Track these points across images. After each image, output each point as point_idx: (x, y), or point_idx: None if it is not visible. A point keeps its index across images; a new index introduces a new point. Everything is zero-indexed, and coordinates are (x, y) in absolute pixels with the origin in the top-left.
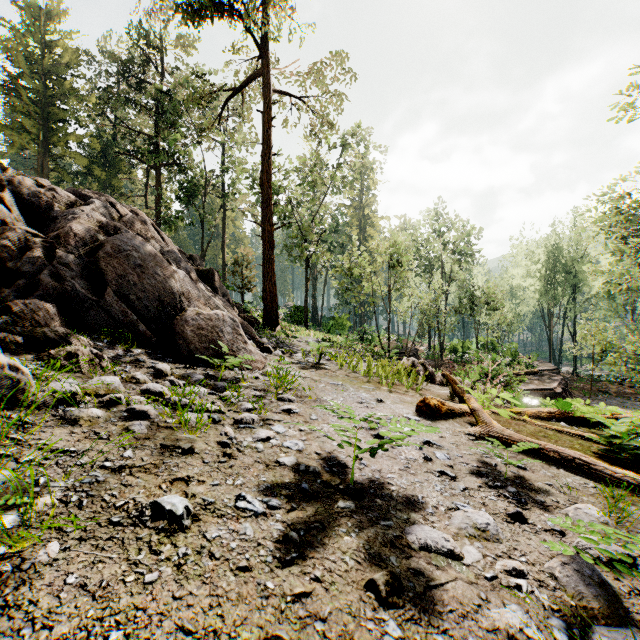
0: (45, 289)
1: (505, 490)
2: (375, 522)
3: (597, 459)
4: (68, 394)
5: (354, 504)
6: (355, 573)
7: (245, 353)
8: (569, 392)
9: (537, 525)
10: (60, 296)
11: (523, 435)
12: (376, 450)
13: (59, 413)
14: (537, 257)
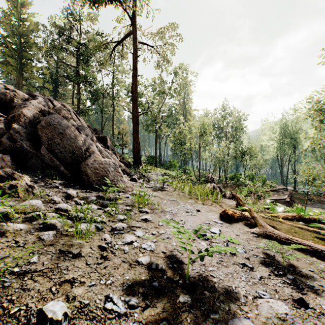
0: (5, 146)
1: (286, 277)
2: (207, 315)
3: None
4: (0, 215)
5: (190, 298)
6: None
7: (121, 182)
8: (293, 200)
9: (316, 309)
10: (14, 150)
11: (283, 232)
12: (204, 255)
13: None
14: (275, 130)
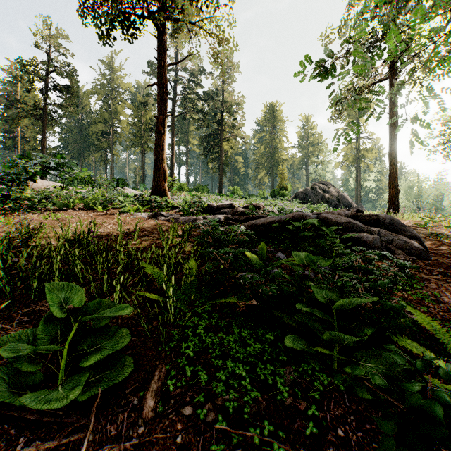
0: None
1: None
2: None
3: None
4: None
5: None
6: None
7: None
8: None
9: None
10: None
11: None
12: None
13: None
14: None
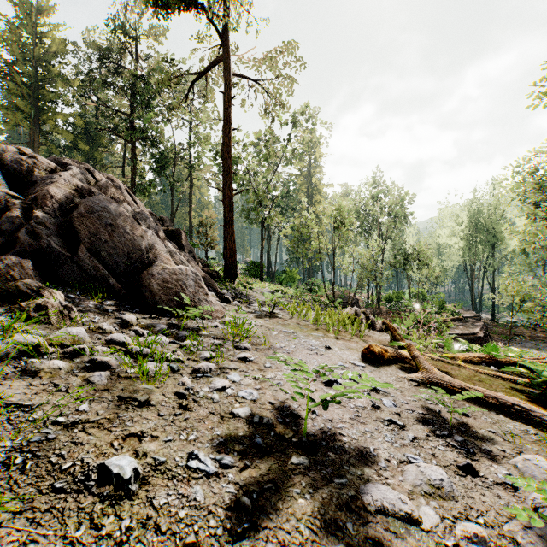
0: (23, 246)
1: (452, 439)
2: (329, 480)
3: (530, 403)
4: (30, 346)
5: (307, 459)
6: (311, 545)
7: (206, 304)
8: (489, 336)
9: (488, 478)
10: (36, 252)
11: (460, 380)
12: (328, 403)
13: (21, 365)
14: (461, 219)
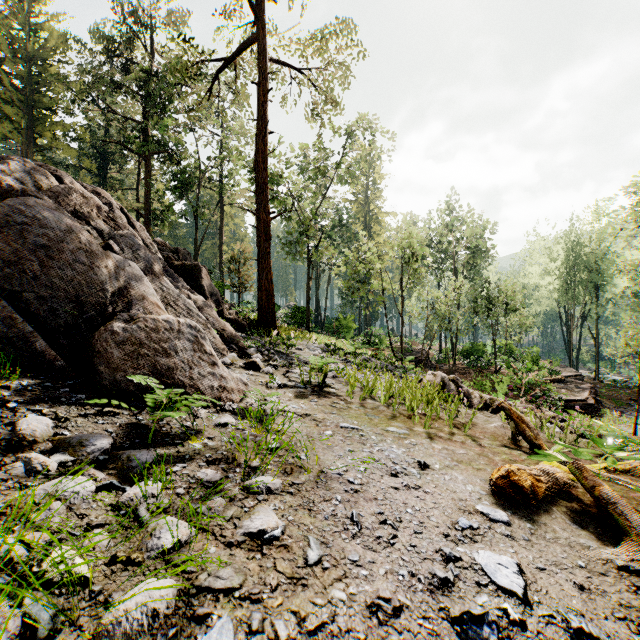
0: None
1: None
2: None
3: None
4: None
5: None
6: None
7: (212, 380)
8: (599, 402)
9: None
10: None
11: None
12: None
13: None
14: (556, 254)
